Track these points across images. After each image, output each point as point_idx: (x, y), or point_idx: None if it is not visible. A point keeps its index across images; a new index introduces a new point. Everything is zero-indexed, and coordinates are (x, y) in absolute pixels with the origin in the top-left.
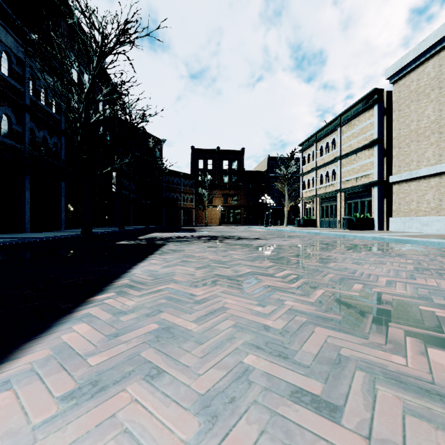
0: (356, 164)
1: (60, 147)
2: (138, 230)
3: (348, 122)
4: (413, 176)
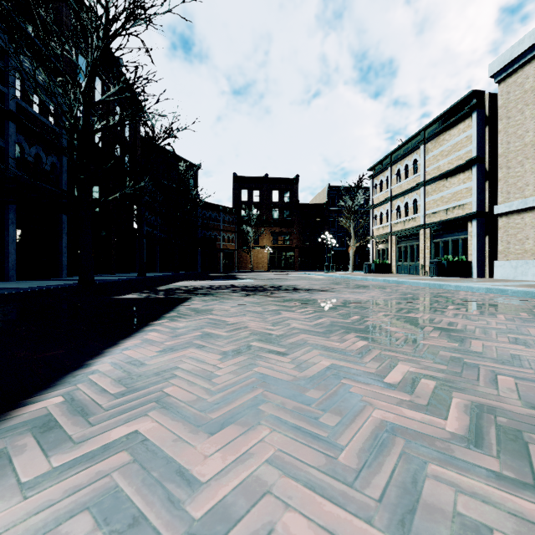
0: (446, 191)
1: (61, 169)
2: (163, 277)
3: (434, 137)
4: (528, 205)
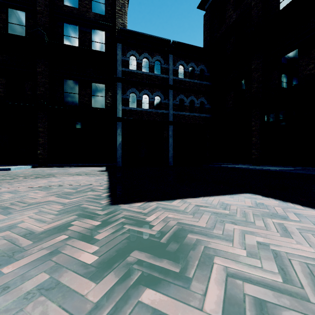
0: None
1: None
2: None
3: None
4: None
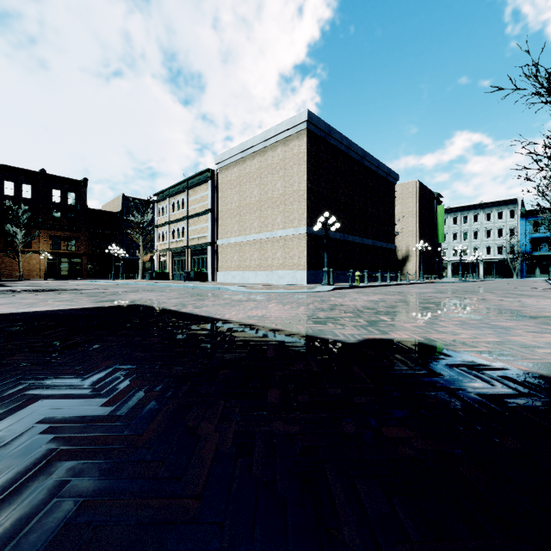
0: (198, 226)
1: None
2: None
3: (193, 188)
4: (228, 242)
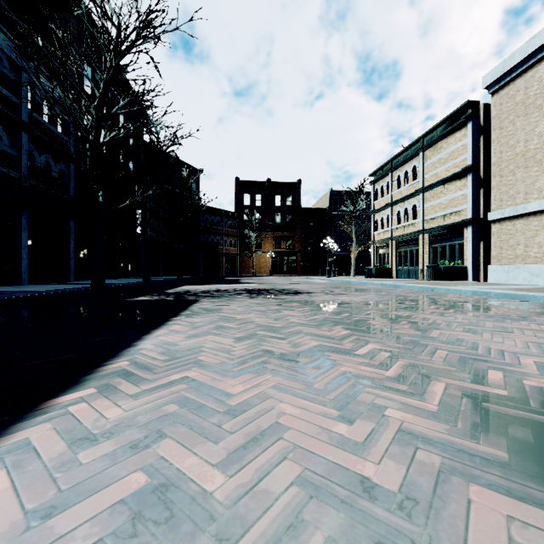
0: (443, 198)
1: (68, 176)
2: (167, 281)
3: (432, 145)
4: (519, 212)
